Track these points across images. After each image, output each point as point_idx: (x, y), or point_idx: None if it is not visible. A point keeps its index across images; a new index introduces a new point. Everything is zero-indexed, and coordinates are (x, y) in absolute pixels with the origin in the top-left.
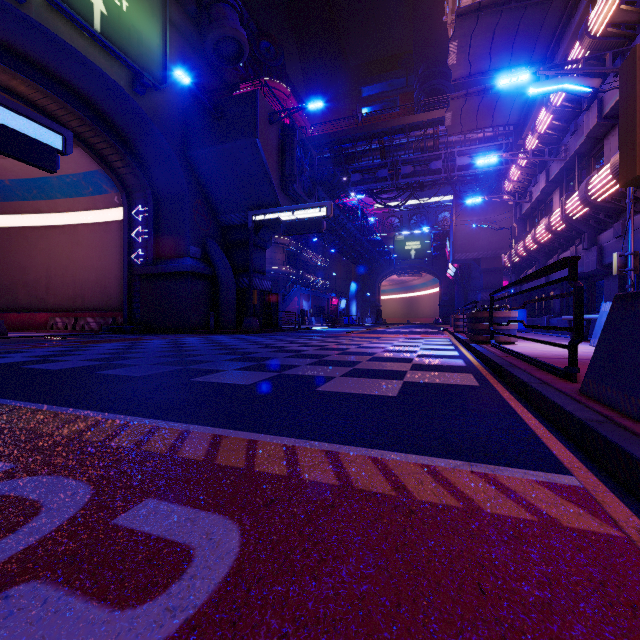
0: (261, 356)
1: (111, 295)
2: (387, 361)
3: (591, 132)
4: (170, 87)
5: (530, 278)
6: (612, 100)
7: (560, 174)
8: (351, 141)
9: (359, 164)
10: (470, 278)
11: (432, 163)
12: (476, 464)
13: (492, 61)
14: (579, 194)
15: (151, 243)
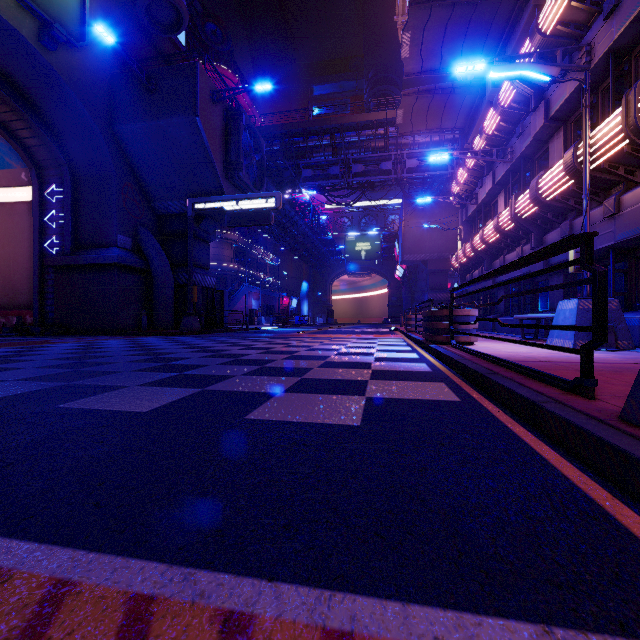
0: (188, 363)
1: (17, 290)
2: (342, 367)
3: (538, 133)
4: (91, 48)
5: (513, 267)
6: (559, 101)
7: (505, 176)
8: (302, 135)
9: (310, 159)
10: (417, 279)
11: (383, 163)
12: (563, 634)
13: (443, 59)
14: (530, 192)
15: (68, 229)
